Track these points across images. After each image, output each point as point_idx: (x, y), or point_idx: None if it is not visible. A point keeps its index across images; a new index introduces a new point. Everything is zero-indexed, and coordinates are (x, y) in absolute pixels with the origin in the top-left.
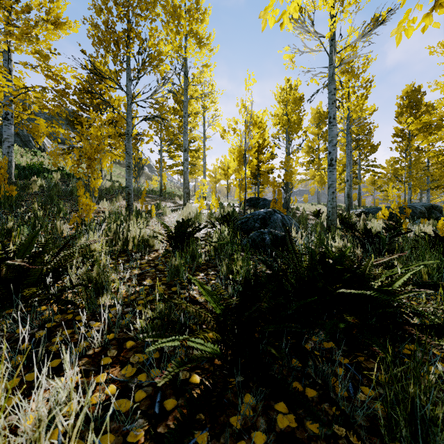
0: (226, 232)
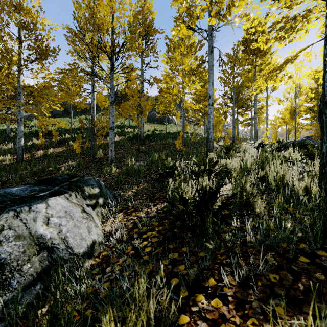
0: (277, 145)
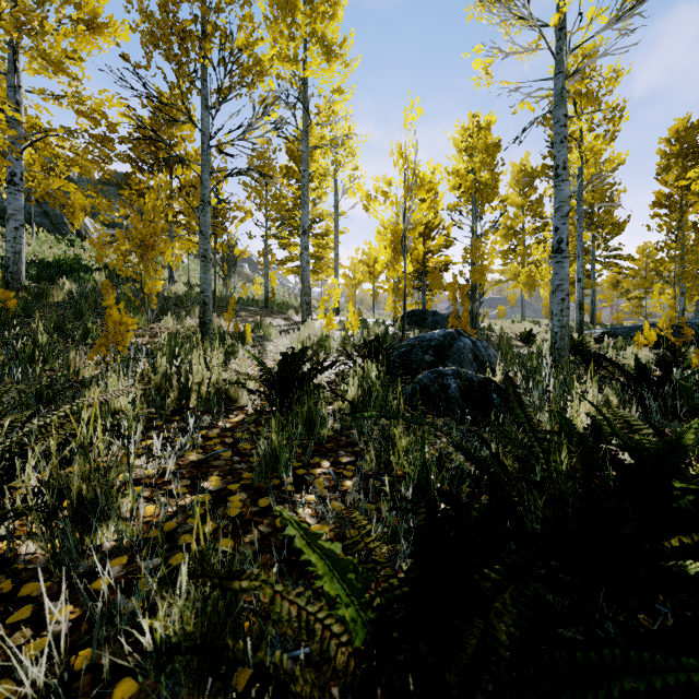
0: (374, 374)
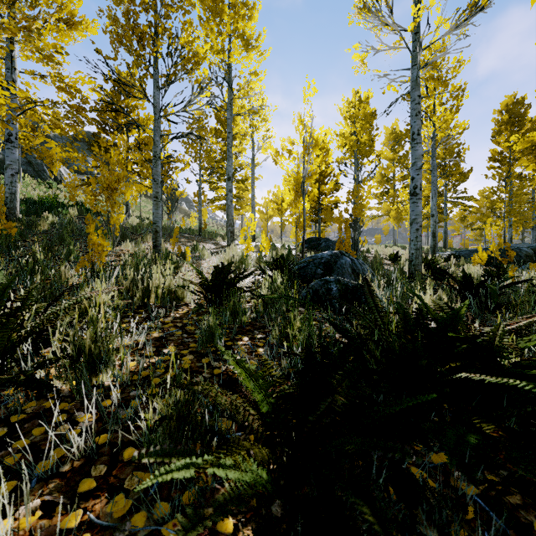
0: (279, 281)
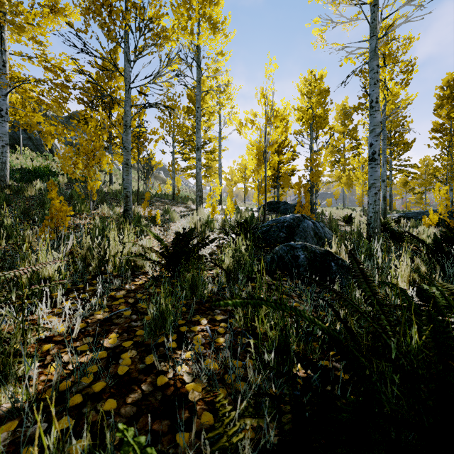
0: (243, 248)
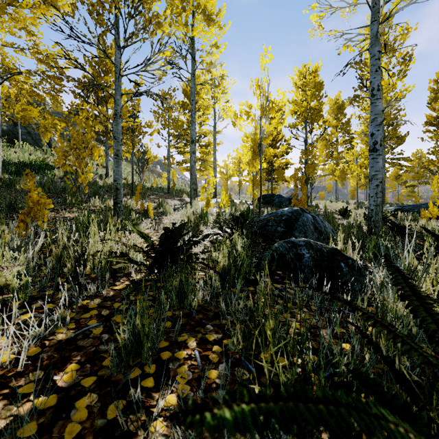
0: (240, 245)
